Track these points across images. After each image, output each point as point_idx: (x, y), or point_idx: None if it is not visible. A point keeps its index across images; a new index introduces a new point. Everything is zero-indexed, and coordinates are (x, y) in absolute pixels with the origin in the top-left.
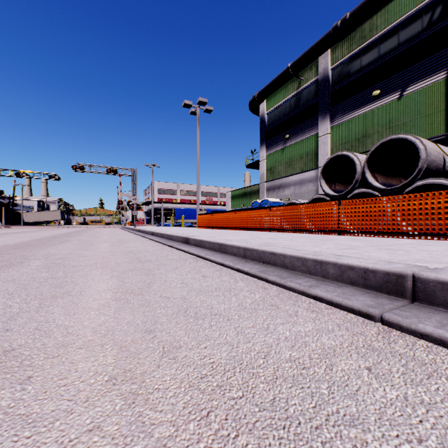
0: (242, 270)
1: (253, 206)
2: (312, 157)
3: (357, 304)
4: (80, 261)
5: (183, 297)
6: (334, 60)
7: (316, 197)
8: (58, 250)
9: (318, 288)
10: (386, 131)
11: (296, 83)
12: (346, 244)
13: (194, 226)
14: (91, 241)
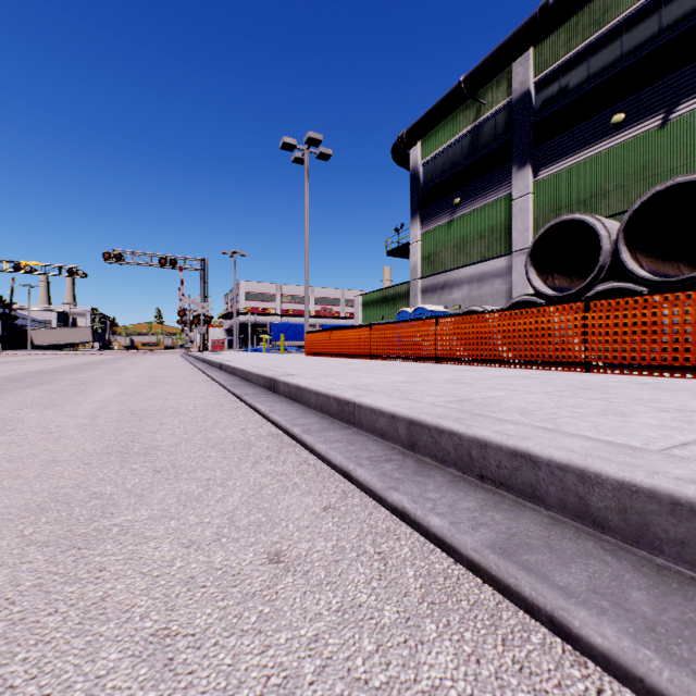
0: (419, 522)
1: (399, 318)
2: (501, 235)
3: None
4: None
5: None
6: (541, 67)
7: (520, 299)
8: None
9: None
10: (637, 186)
11: (472, 111)
12: (680, 406)
13: (302, 352)
14: (95, 381)
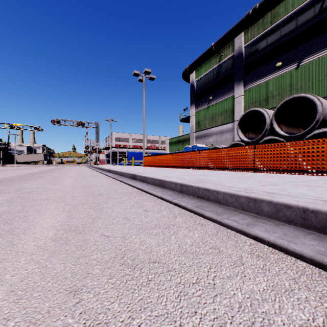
0: (180, 205)
1: (185, 150)
2: (230, 113)
3: (307, 250)
4: (43, 195)
5: (123, 236)
6: (247, 40)
7: (234, 142)
8: (30, 184)
9: (257, 227)
10: (287, 93)
11: (217, 58)
12: (266, 180)
13: (141, 165)
14: (60, 176)
